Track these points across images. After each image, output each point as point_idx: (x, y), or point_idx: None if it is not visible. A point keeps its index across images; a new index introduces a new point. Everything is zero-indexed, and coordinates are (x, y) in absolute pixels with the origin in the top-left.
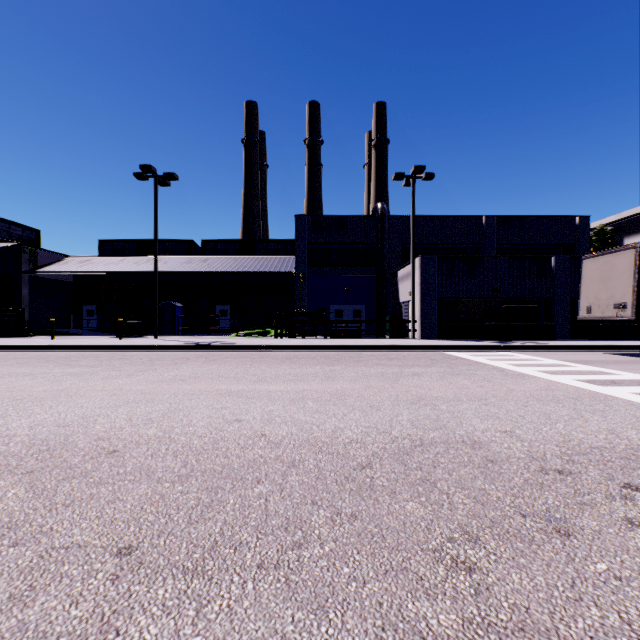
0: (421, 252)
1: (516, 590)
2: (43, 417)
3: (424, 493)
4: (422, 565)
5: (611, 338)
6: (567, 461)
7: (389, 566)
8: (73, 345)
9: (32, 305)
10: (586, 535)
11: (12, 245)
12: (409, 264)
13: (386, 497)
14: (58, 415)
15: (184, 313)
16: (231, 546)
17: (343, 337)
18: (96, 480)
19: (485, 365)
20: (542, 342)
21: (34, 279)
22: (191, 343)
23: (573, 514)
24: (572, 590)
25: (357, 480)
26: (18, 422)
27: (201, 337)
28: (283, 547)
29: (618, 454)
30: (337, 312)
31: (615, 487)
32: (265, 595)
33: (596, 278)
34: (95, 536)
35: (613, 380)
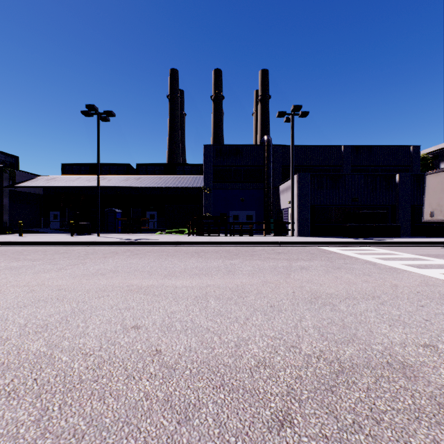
0: (296, 172)
1: None
2: None
3: None
4: None
5: (442, 236)
6: None
7: None
8: (31, 241)
9: (11, 211)
10: None
11: None
12: (288, 180)
13: None
14: None
15: (123, 217)
16: None
17: (239, 235)
18: None
19: (357, 259)
20: (392, 239)
21: (13, 192)
22: (123, 240)
23: None
24: None
25: None
26: None
27: (134, 234)
28: None
29: None
30: (234, 216)
31: None
32: None
33: (438, 189)
34: None
35: None
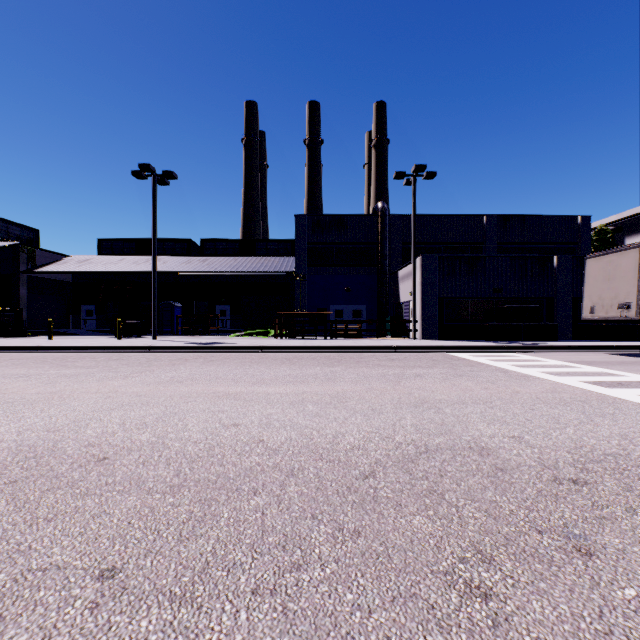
0: (422, 252)
1: (538, 621)
2: (33, 421)
3: (432, 506)
4: (433, 591)
5: (614, 338)
6: (581, 469)
7: (397, 592)
8: (70, 345)
9: (30, 305)
10: (609, 555)
11: (10, 245)
12: (410, 264)
13: (391, 510)
14: (49, 419)
15: (183, 313)
16: (224, 568)
17: (343, 337)
18: (82, 491)
19: (488, 366)
20: (544, 342)
21: (32, 279)
22: (190, 343)
23: (593, 530)
24: (600, 621)
25: (360, 491)
26: (7, 427)
27: (200, 337)
28: (280, 569)
29: (634, 462)
30: (337, 312)
31: (635, 499)
32: (260, 627)
33: (600, 278)
34: (76, 556)
35: (620, 382)
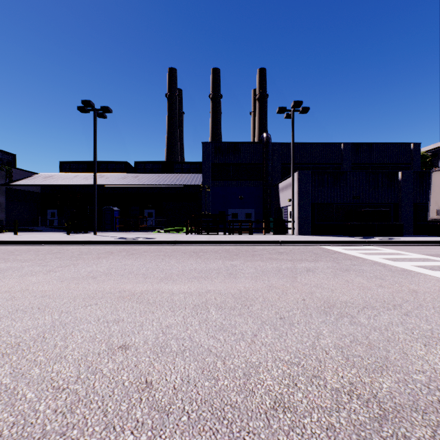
0: (296, 170)
1: None
2: None
3: None
4: None
5: None
6: None
7: None
8: (24, 240)
9: (8, 209)
10: None
11: None
12: (288, 178)
13: None
14: None
15: (121, 215)
16: None
17: (238, 233)
18: None
19: (364, 259)
20: (395, 238)
21: (10, 190)
22: (119, 238)
23: None
24: None
25: None
26: None
27: (131, 233)
28: None
29: None
30: (233, 214)
31: None
32: None
33: None
34: None
35: None
